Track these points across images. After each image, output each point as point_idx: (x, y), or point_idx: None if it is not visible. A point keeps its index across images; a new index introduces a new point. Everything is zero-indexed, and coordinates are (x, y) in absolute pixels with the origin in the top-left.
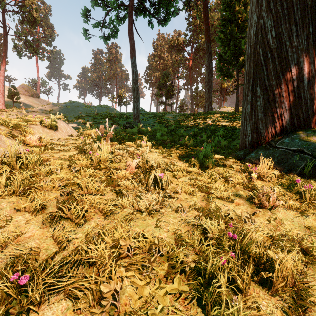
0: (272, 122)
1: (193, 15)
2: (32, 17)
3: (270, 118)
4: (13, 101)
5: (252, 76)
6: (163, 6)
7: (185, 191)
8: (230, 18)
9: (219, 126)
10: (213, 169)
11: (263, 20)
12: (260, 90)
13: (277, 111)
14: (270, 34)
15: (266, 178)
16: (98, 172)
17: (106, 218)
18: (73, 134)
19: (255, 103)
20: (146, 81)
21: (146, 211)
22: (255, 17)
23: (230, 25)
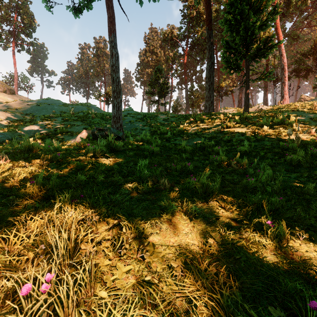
0: None
1: (188, 5)
2: None
3: None
4: None
5: None
6: None
7: None
8: None
9: (234, 134)
10: None
11: None
12: None
13: None
14: None
15: None
16: None
17: None
18: None
19: None
20: (137, 78)
21: None
22: None
23: (241, 3)
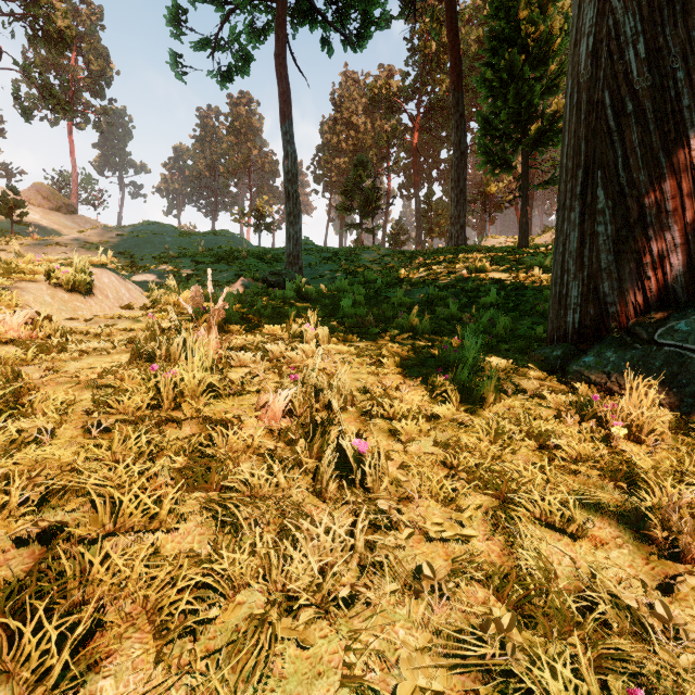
0: (637, 278)
1: (422, 30)
2: (55, 29)
3: (633, 266)
4: (12, 222)
5: (582, 161)
6: (355, 4)
7: (433, 493)
8: (509, 34)
9: (486, 281)
10: (496, 406)
11: (615, 18)
12: (607, 194)
13: (652, 250)
14: (634, 53)
15: (648, 436)
16: (170, 432)
17: (166, 646)
18: (135, 302)
19: (590, 228)
20: (317, 177)
21: (314, 602)
22: (591, 10)
23: (509, 50)
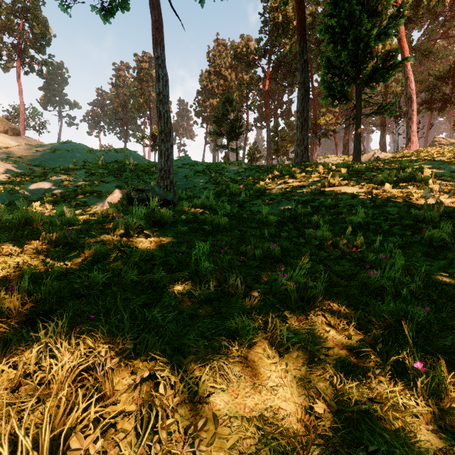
0: None
1: (271, 6)
2: None
3: None
4: None
5: None
6: None
7: None
8: None
9: (340, 196)
10: None
11: None
12: None
13: None
14: None
15: None
16: None
17: None
18: None
19: None
20: (197, 113)
21: None
22: None
23: (349, 1)
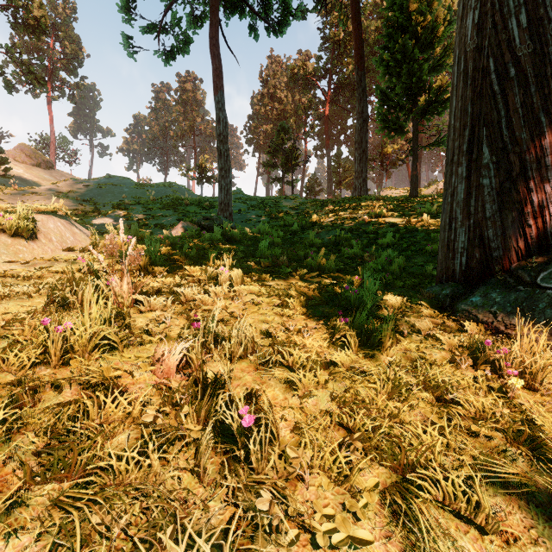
0: (519, 225)
1: (332, 22)
2: (33, 18)
3: (516, 215)
4: None
5: (468, 121)
6: None
7: (326, 468)
8: (402, 23)
9: (383, 225)
10: (393, 350)
11: None
12: (491, 151)
13: (533, 201)
14: (516, 23)
15: (541, 384)
16: (48, 395)
17: None
18: (76, 245)
19: (476, 181)
20: (248, 140)
21: None
22: None
23: (402, 36)
